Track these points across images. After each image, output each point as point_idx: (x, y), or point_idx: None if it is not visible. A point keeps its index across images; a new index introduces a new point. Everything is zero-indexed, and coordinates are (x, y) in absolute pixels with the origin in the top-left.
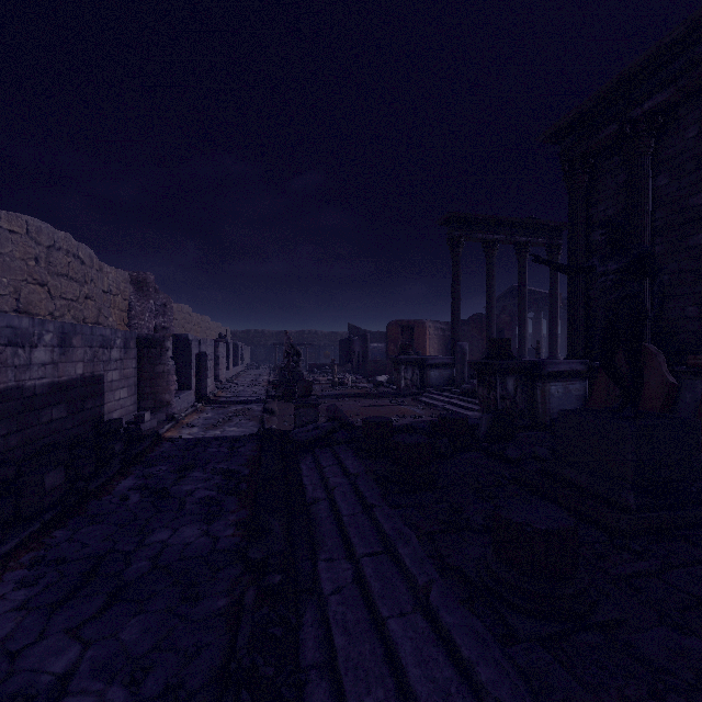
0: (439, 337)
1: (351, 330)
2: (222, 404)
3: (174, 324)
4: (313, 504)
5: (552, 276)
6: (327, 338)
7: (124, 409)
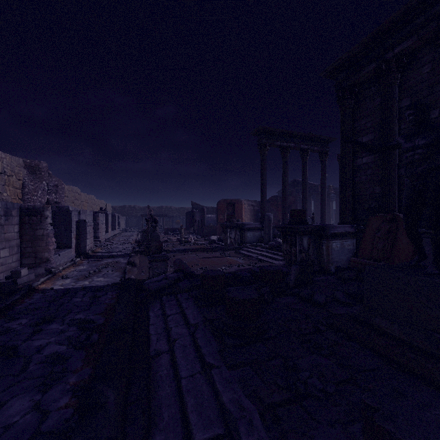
0: (250, 210)
1: (193, 206)
2: (97, 258)
3: (66, 200)
4: (155, 357)
5: (322, 172)
6: (178, 211)
7: (5, 266)
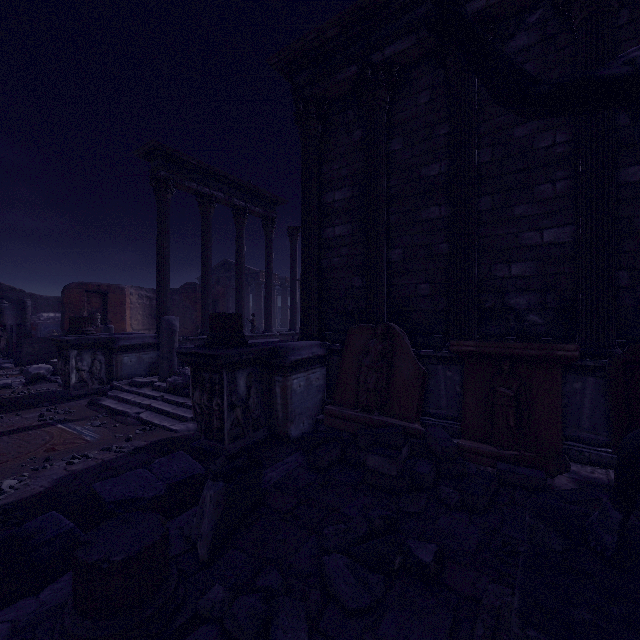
0: (144, 306)
1: (5, 293)
2: None
3: None
4: None
5: (268, 249)
6: None
7: None
